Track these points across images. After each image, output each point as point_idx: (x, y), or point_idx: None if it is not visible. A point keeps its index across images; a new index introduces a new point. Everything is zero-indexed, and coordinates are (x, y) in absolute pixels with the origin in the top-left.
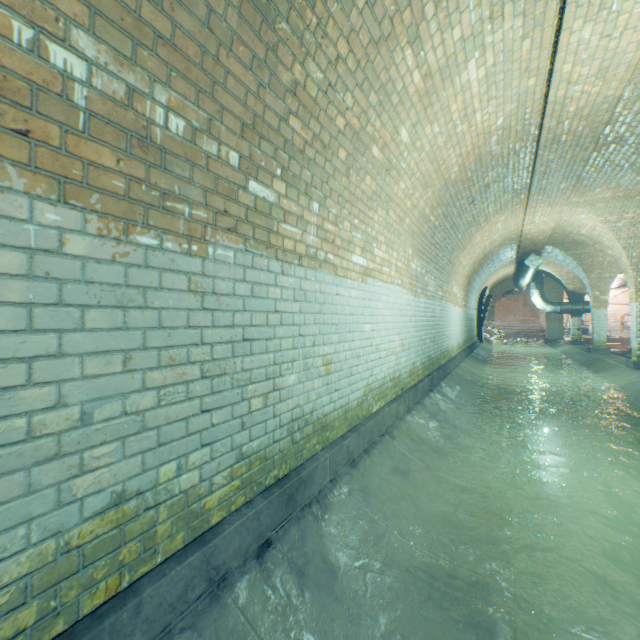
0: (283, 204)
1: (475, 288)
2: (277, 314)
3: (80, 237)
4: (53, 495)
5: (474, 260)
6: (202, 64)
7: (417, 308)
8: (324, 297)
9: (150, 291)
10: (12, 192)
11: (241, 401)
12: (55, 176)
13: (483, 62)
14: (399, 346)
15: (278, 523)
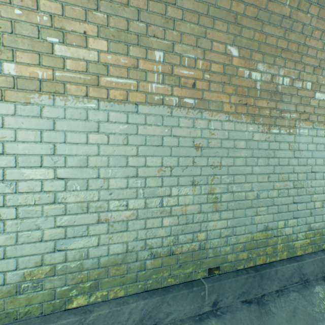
0: None
1: None
2: None
3: (256, 134)
4: (249, 219)
5: None
6: (297, 50)
7: None
8: None
9: (275, 151)
10: (242, 123)
11: (309, 201)
12: (251, 115)
13: None
14: None
15: None
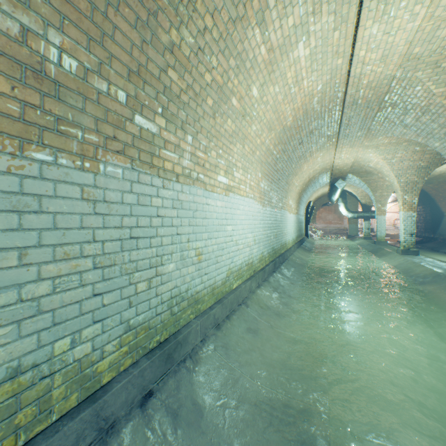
0: (164, 135)
1: (304, 201)
2: (159, 218)
3: None
4: None
5: (303, 182)
6: (92, 17)
7: (265, 214)
8: (196, 206)
9: (45, 198)
10: None
11: (129, 285)
12: None
13: (308, 44)
14: (252, 241)
15: (159, 377)
